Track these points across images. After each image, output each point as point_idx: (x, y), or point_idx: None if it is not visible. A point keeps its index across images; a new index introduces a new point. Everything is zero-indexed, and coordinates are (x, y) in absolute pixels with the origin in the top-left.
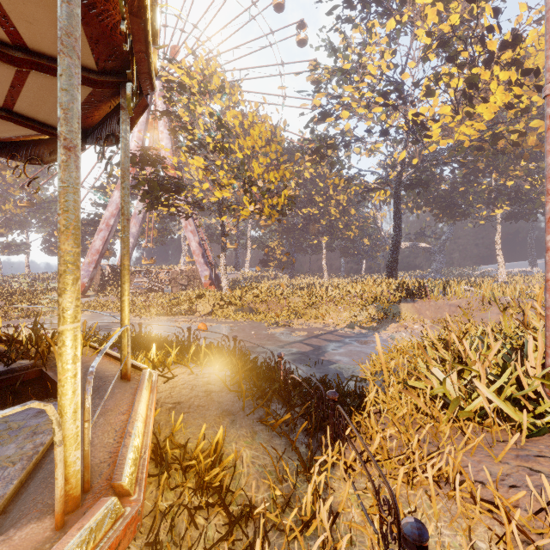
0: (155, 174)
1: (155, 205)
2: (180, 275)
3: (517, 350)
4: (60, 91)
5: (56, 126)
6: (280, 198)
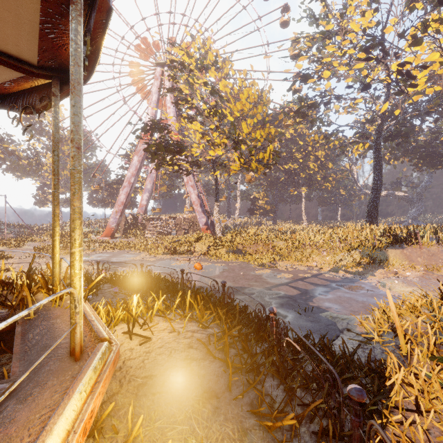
0: (161, 138)
1: (162, 165)
2: (183, 221)
3: None
4: None
5: (32, 63)
6: (266, 153)
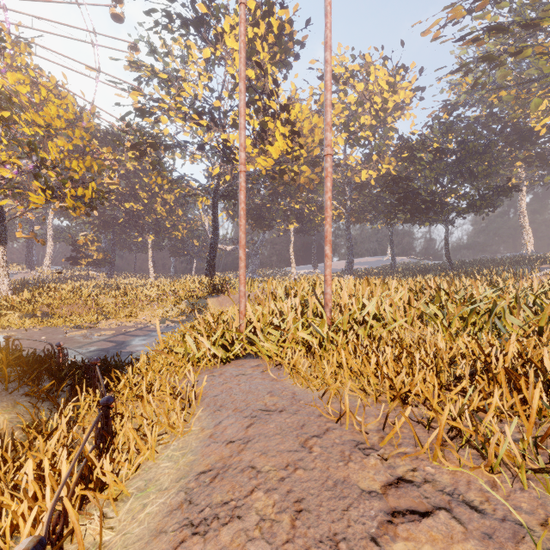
0: None
1: None
2: None
3: None
4: None
5: None
6: (87, 190)
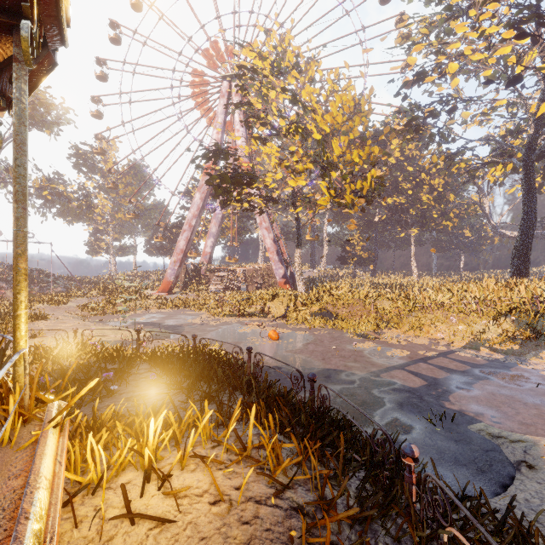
0: (226, 166)
1: (228, 201)
2: (255, 273)
3: None
4: None
5: None
6: (365, 181)
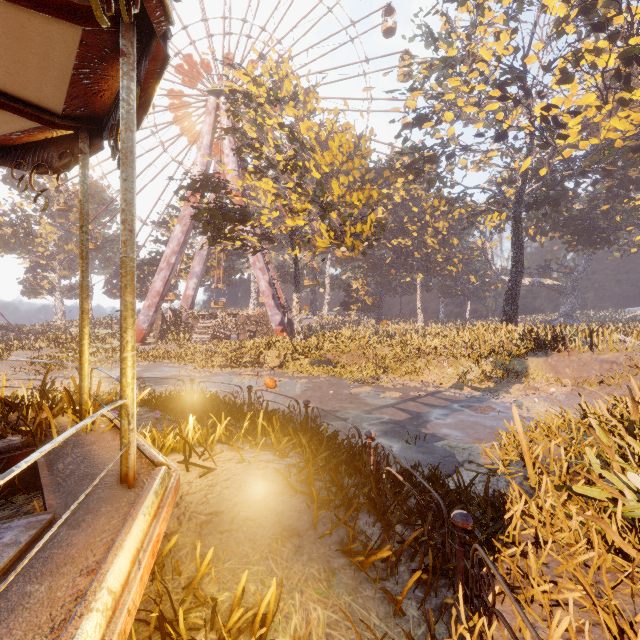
0: (217, 201)
1: (217, 239)
2: (247, 320)
3: None
4: None
5: (55, 111)
6: (365, 224)
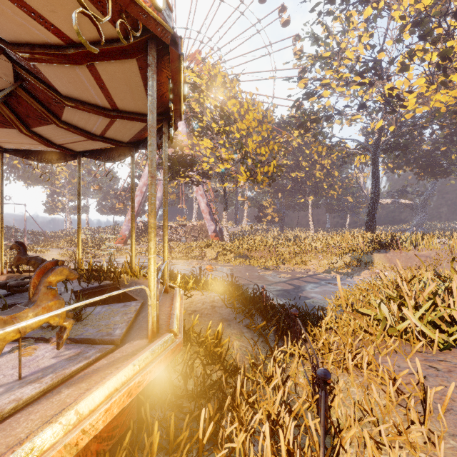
0: (175, 154)
1: (175, 177)
2: (192, 229)
3: (452, 290)
4: (149, 152)
5: (124, 141)
6: (270, 167)
